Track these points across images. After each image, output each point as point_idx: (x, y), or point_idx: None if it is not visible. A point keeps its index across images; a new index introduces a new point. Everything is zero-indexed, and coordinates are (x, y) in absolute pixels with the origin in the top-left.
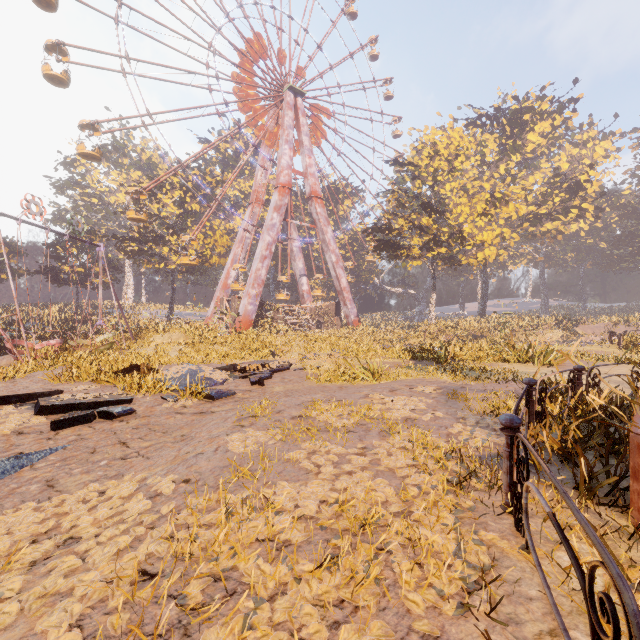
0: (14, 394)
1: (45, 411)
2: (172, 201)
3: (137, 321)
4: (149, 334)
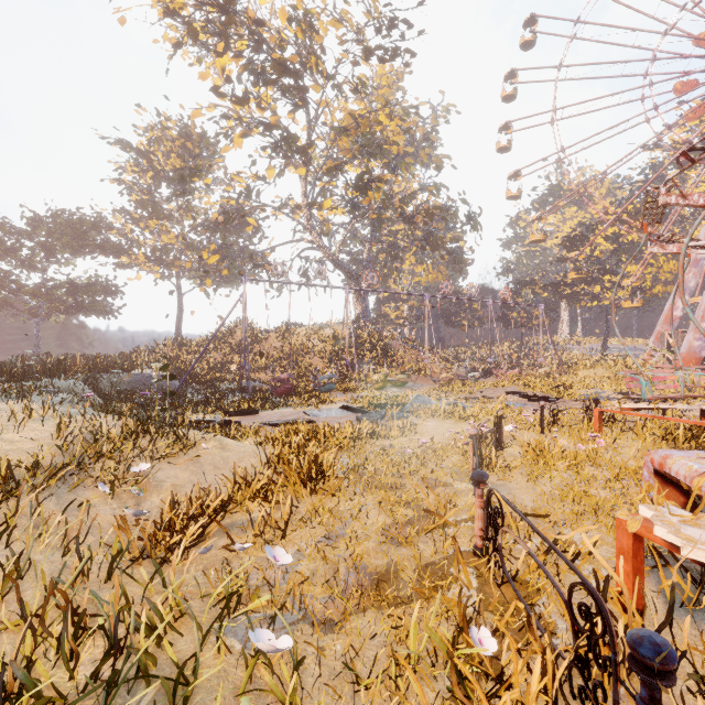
0: (510, 391)
1: (524, 397)
2: (605, 239)
3: (570, 356)
4: (577, 368)
